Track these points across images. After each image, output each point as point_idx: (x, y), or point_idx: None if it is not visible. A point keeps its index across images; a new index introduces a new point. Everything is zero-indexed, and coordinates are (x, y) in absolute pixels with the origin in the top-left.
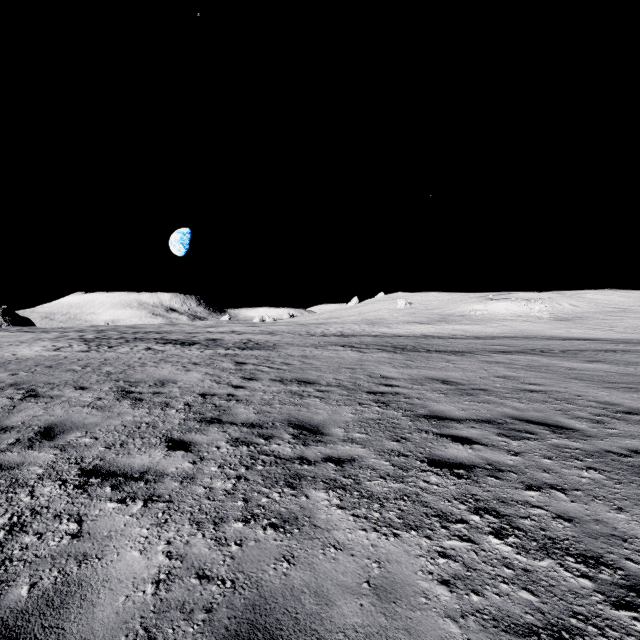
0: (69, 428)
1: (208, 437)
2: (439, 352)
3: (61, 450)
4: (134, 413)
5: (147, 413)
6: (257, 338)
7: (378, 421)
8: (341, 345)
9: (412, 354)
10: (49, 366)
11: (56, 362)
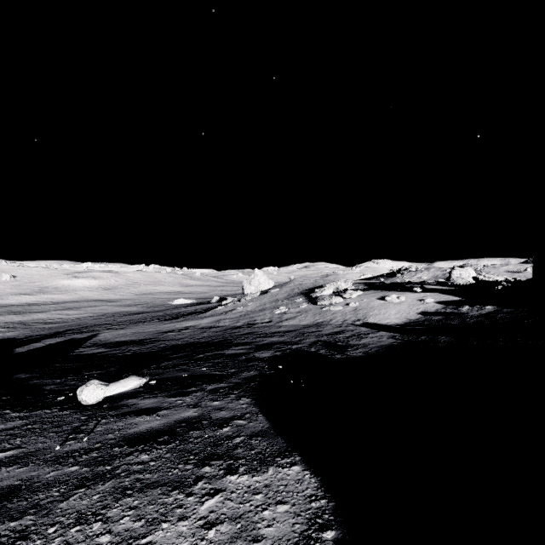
0: None
1: None
2: (35, 312)
3: None
4: None
5: None
6: None
7: (22, 324)
8: None
9: (24, 314)
10: None
11: None
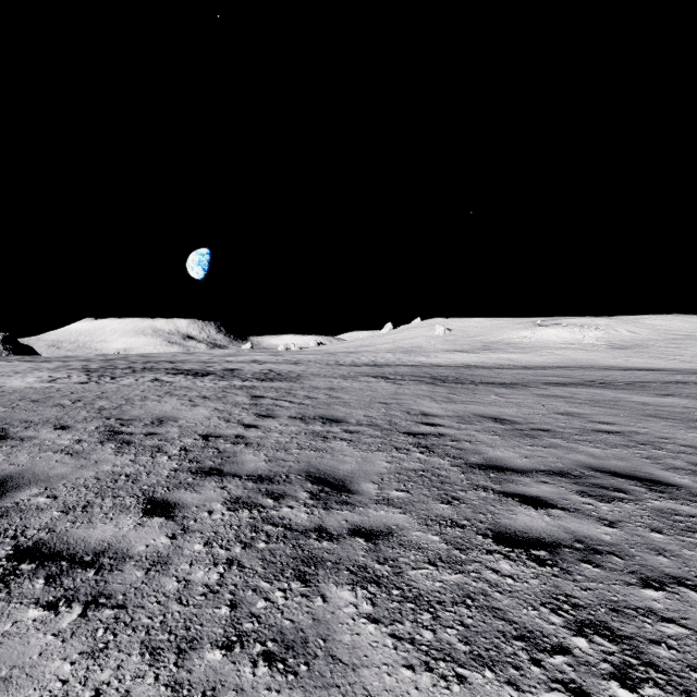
0: (26, 482)
1: (200, 496)
2: (486, 384)
3: (2, 516)
4: (115, 461)
5: (131, 461)
6: (280, 368)
7: (421, 473)
8: (373, 376)
9: (455, 386)
10: (35, 400)
11: (45, 395)
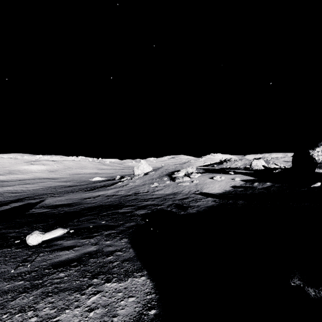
0: None
1: None
2: (5, 186)
3: None
4: None
5: None
6: None
7: None
8: None
9: None
10: None
11: None
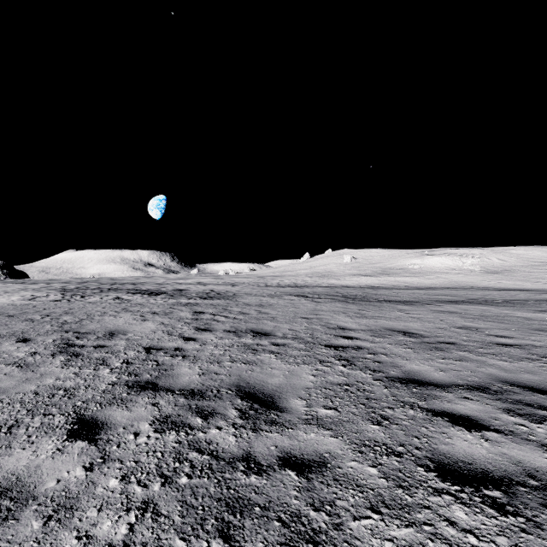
0: None
1: (130, 414)
2: (389, 302)
3: None
4: (59, 374)
5: (74, 374)
6: (219, 288)
7: (346, 387)
8: (295, 295)
9: (363, 303)
10: (11, 315)
11: (21, 311)
